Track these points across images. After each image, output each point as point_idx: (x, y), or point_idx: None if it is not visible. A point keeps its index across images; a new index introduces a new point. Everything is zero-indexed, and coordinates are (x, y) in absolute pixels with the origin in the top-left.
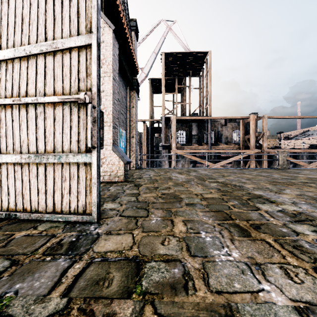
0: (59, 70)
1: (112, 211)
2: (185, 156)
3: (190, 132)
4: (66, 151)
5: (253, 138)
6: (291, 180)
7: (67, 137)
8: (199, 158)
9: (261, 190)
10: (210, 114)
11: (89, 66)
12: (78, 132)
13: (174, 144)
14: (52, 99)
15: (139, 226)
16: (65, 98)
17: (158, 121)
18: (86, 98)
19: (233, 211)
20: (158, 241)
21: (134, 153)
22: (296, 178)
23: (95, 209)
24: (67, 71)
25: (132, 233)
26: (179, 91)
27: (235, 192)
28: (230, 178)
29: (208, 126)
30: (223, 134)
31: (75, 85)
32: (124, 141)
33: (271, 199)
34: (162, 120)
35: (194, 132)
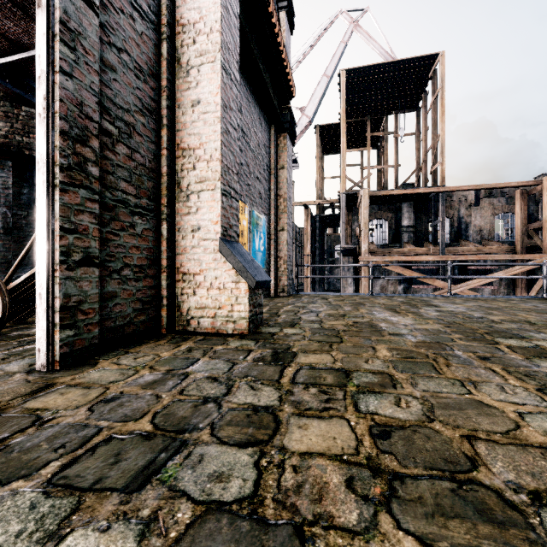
0: None
1: None
2: (388, 269)
3: (397, 221)
4: None
5: None
6: None
7: None
8: (419, 273)
9: None
10: (442, 181)
11: None
12: None
13: (366, 246)
14: None
15: None
16: None
17: (332, 203)
18: None
19: None
20: None
21: (286, 263)
22: None
23: None
24: None
25: None
26: (374, 145)
27: None
28: None
29: (439, 206)
30: (472, 224)
31: None
32: (262, 237)
33: None
34: (341, 200)
35: (407, 222)
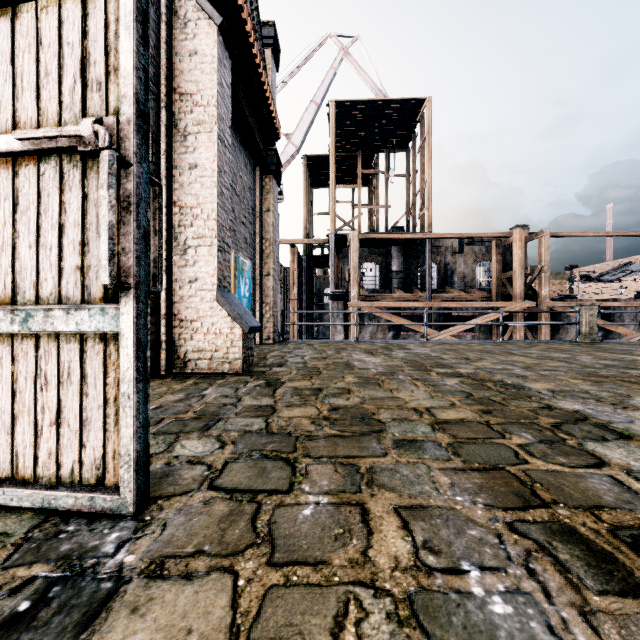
0: (29, 59)
1: (191, 469)
2: (378, 316)
3: (388, 265)
4: (47, 300)
5: (521, 279)
6: (627, 369)
7: (50, 257)
8: (407, 320)
9: (573, 398)
10: (429, 228)
11: (114, 42)
12: (83, 242)
13: (355, 291)
14: (3, 144)
15: (263, 535)
16: (36, 136)
17: (321, 242)
18: (100, 134)
19: (534, 470)
20: (322, 620)
21: (271, 309)
22: (637, 365)
23: (130, 475)
24: (51, 61)
25: (236, 572)
26: (365, 182)
27: (511, 404)
28: (484, 365)
29: (426, 252)
30: (456, 271)
31: (72, 103)
32: (248, 283)
33: (614, 426)
34: (330, 241)
35: (397, 267)
